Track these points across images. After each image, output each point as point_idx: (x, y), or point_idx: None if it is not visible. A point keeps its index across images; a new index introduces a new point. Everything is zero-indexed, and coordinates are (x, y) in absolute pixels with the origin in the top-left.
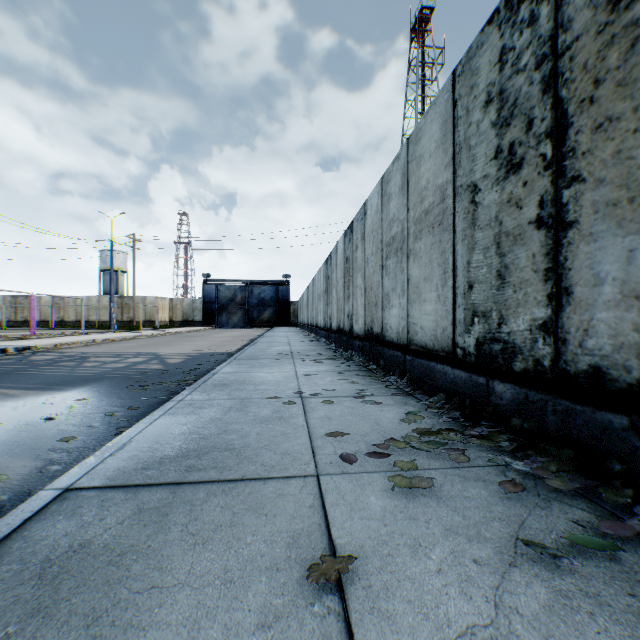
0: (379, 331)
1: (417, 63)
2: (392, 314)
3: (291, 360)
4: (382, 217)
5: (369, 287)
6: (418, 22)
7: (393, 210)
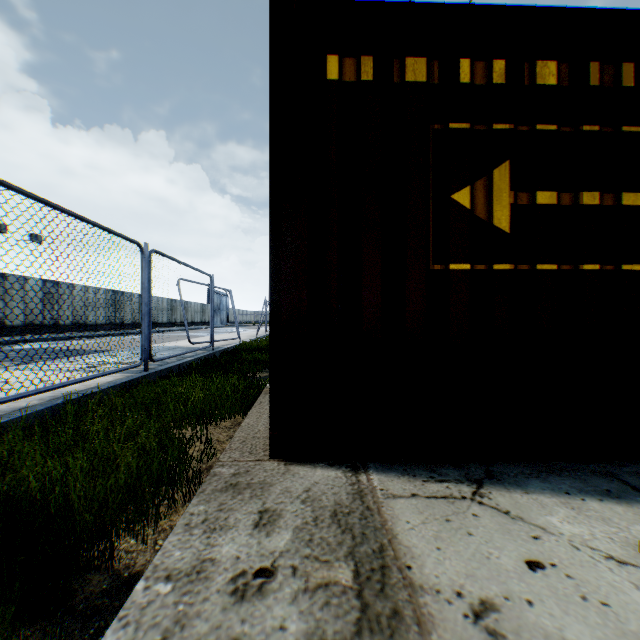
0: None
1: None
2: None
3: None
4: None
5: None
6: None
7: None
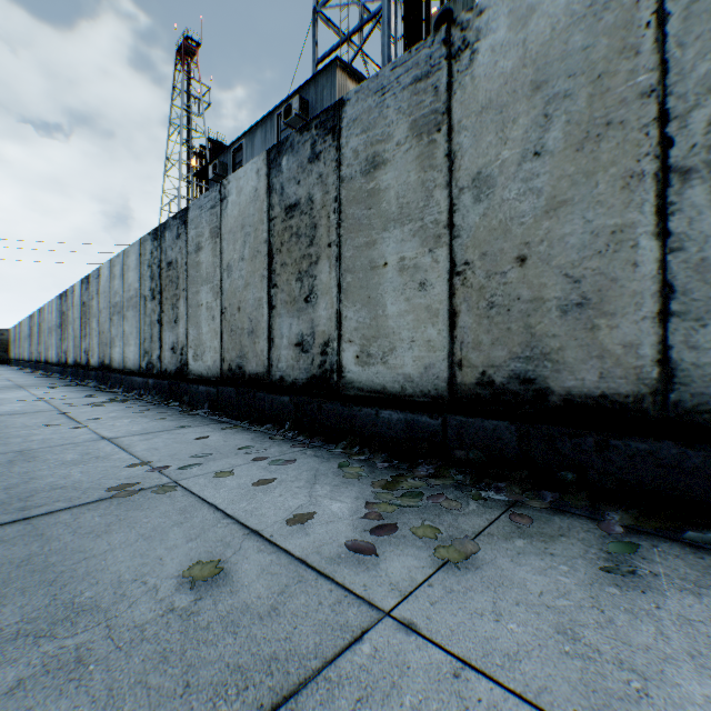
0: (110, 363)
1: (182, 91)
2: (117, 351)
3: (24, 389)
4: (111, 286)
5: (103, 331)
6: (184, 49)
7: (117, 286)
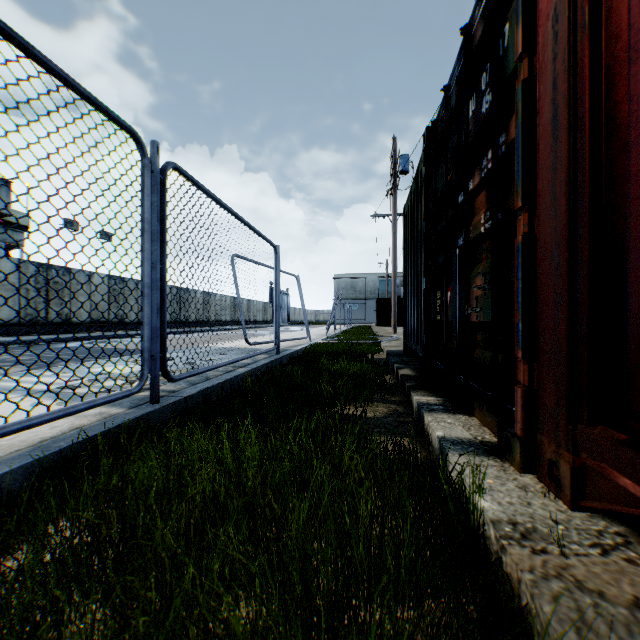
0: None
1: None
2: None
3: None
4: None
5: None
6: None
7: None
